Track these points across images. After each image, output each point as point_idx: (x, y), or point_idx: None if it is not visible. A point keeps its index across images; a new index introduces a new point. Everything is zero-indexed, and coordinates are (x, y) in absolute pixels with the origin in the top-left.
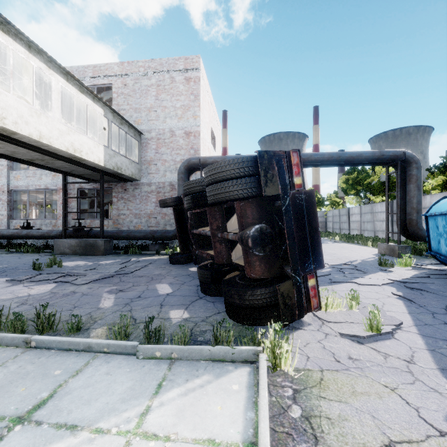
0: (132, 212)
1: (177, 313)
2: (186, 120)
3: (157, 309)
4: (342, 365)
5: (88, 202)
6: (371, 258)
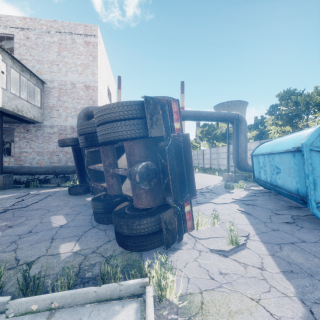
0: (34, 150)
1: (68, 247)
2: (85, 76)
3: (47, 245)
4: (216, 282)
5: None
6: (219, 183)
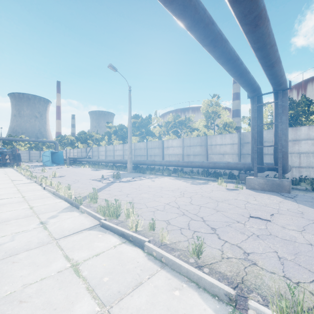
0: None
1: None
2: None
3: None
4: None
5: None
6: None
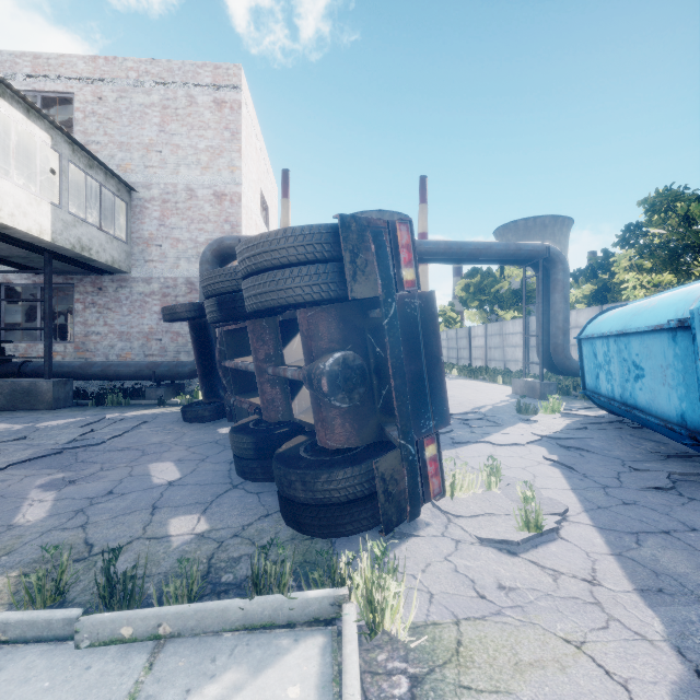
0: (114, 330)
1: (185, 524)
2: (216, 172)
3: (144, 518)
4: (490, 605)
5: (23, 311)
6: (504, 401)
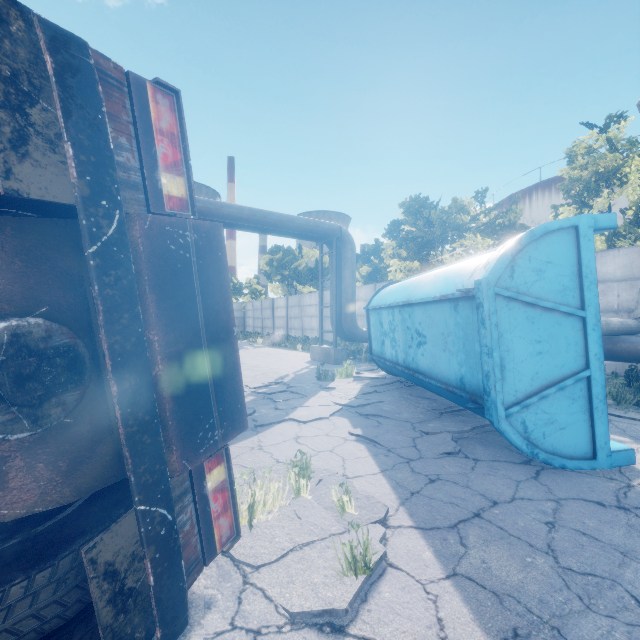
0: None
1: None
2: None
3: None
4: None
5: None
6: (305, 368)
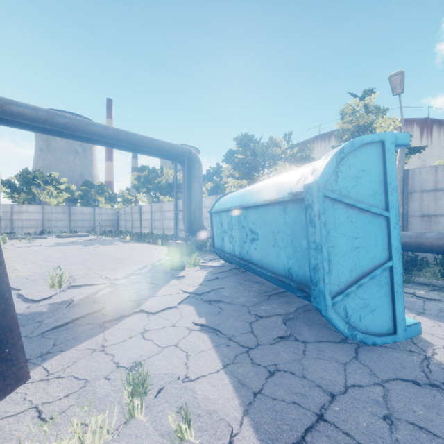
0: None
1: None
2: None
3: None
4: None
5: None
6: (162, 259)
